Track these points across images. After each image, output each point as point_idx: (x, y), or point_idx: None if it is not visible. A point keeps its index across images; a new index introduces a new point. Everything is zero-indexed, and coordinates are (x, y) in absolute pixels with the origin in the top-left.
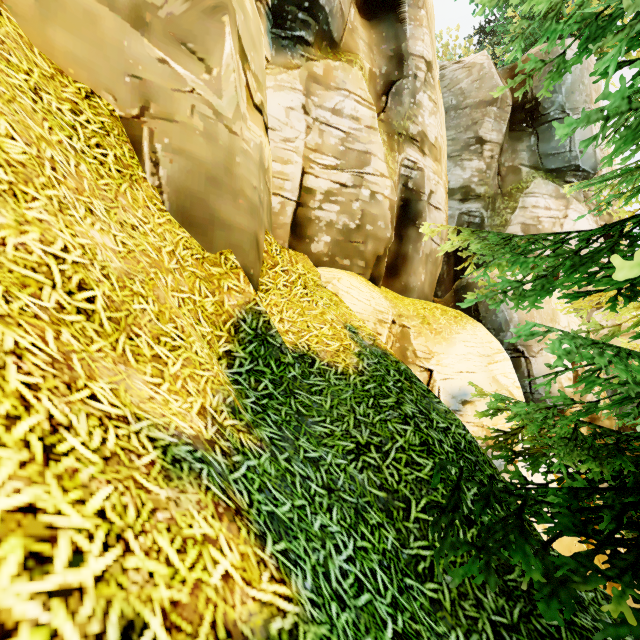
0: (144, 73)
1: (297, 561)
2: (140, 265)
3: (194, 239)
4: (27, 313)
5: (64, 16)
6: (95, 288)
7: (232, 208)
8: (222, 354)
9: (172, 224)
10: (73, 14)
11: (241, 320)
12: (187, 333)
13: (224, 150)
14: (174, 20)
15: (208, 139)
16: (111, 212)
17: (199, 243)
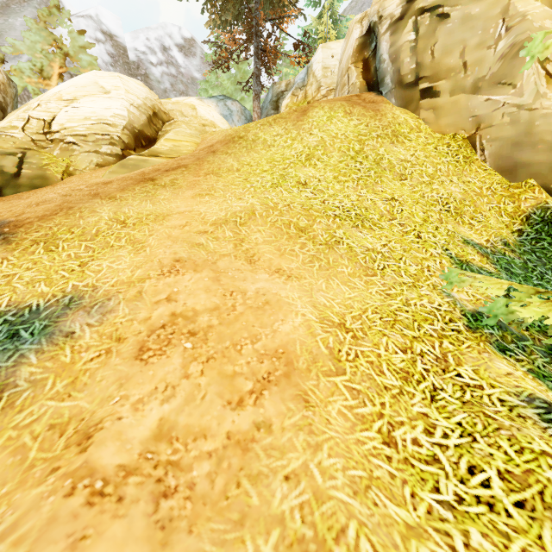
0: (477, 112)
1: (510, 277)
2: (469, 195)
3: (504, 178)
4: (433, 210)
5: (445, 112)
6: (450, 204)
7: (530, 153)
8: (515, 231)
9: (490, 175)
10: (448, 108)
11: (531, 213)
12: (487, 217)
13: (524, 124)
14: (493, 75)
15: (513, 124)
16: (459, 179)
17: (507, 179)
